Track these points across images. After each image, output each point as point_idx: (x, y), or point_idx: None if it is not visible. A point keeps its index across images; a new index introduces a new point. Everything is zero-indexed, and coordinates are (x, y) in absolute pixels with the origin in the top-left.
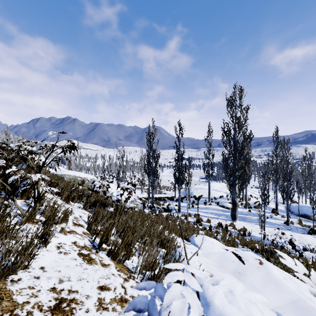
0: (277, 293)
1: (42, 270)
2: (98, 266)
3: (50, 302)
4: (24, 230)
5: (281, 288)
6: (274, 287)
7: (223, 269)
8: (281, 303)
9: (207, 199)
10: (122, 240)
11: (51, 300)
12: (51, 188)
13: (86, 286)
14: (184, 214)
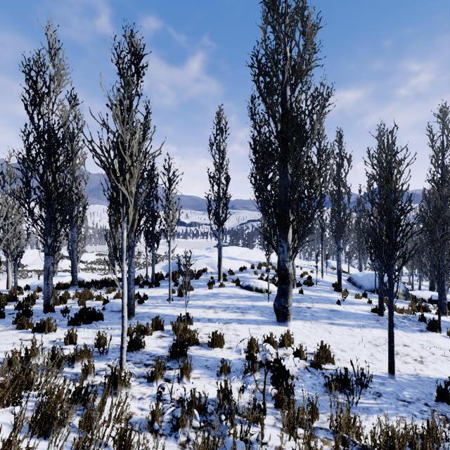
0: None
1: None
2: None
3: None
4: None
5: None
6: None
7: None
8: None
9: (216, 276)
10: None
11: None
12: None
13: None
14: (139, 325)
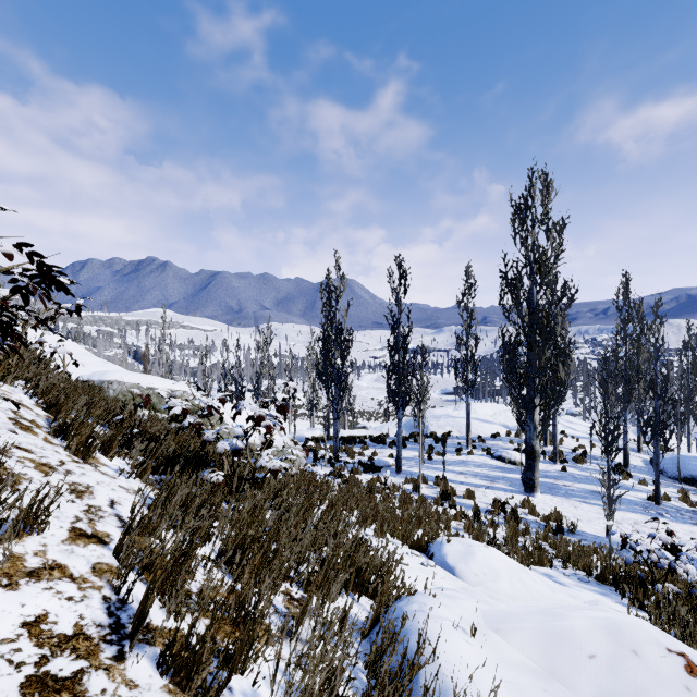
0: None
1: None
2: None
3: None
4: None
5: None
6: None
7: (565, 688)
8: None
9: (463, 442)
10: (216, 611)
11: None
12: None
13: None
14: (412, 478)
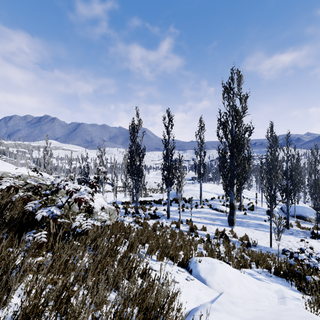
0: None
1: None
2: None
3: None
4: None
5: None
6: None
7: None
8: None
9: (198, 202)
10: None
11: None
12: None
13: None
14: (175, 221)
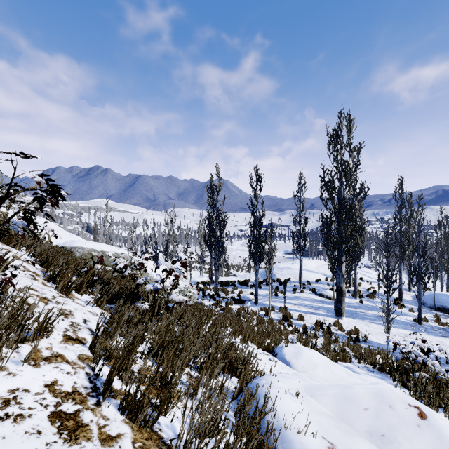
0: None
1: None
2: (93, 445)
3: None
4: None
5: None
6: None
7: (349, 426)
8: None
9: (297, 284)
10: (151, 379)
11: None
12: (14, 271)
13: None
14: (265, 307)
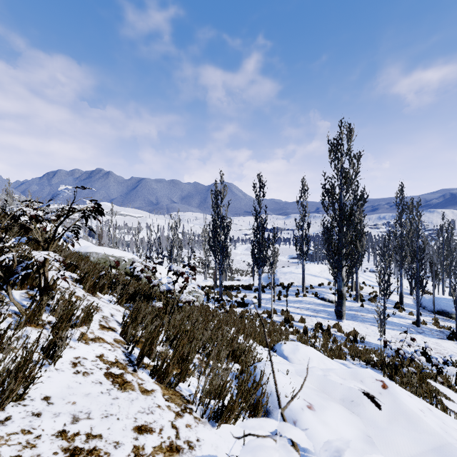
0: (411, 434)
1: (46, 402)
2: (137, 393)
3: (56, 456)
4: (22, 337)
5: (417, 425)
6: (406, 424)
7: (328, 396)
8: (417, 450)
9: (300, 289)
10: (174, 353)
11: (57, 453)
12: (66, 272)
13: (115, 427)
14: (267, 310)
